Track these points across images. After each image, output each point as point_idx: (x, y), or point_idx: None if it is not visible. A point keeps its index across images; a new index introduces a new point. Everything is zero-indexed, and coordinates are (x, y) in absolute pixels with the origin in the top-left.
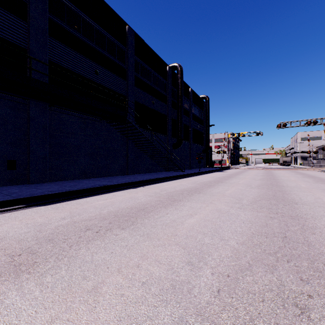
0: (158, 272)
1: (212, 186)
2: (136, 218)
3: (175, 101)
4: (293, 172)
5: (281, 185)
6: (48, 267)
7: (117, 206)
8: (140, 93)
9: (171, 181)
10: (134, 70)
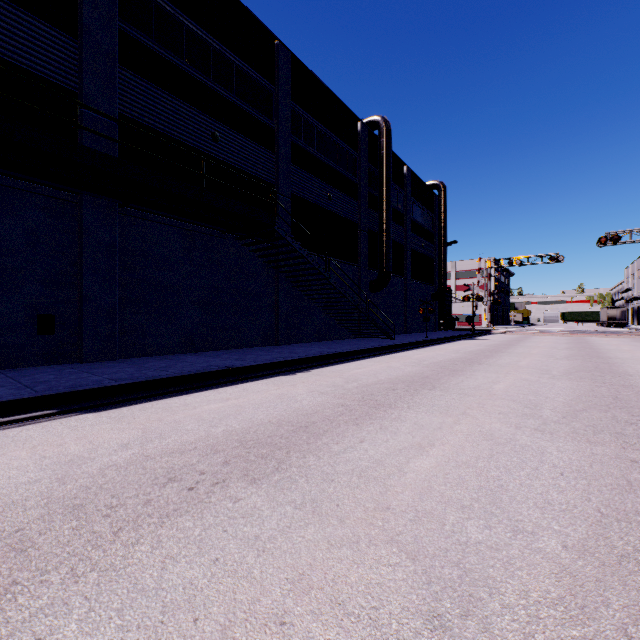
0: None
1: (458, 372)
2: (289, 452)
3: (376, 193)
4: (639, 342)
5: (622, 372)
6: (38, 606)
7: (248, 418)
8: (304, 179)
9: (367, 358)
10: (291, 131)
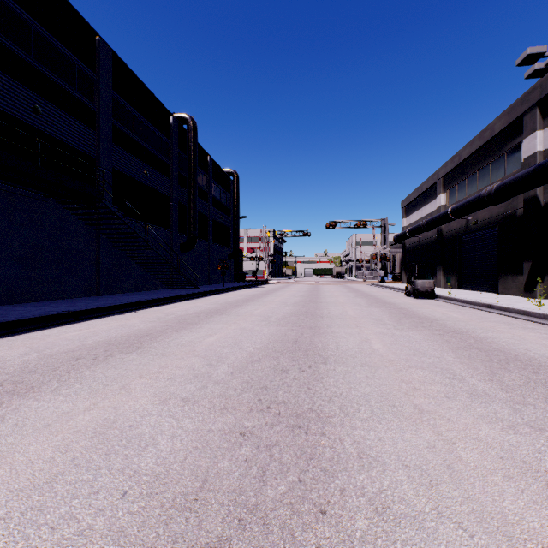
0: (180, 373)
1: (239, 306)
2: (142, 343)
3: (185, 174)
4: (342, 287)
5: (319, 301)
6: (56, 387)
7: (106, 336)
8: (123, 156)
9: (180, 302)
10: (112, 115)
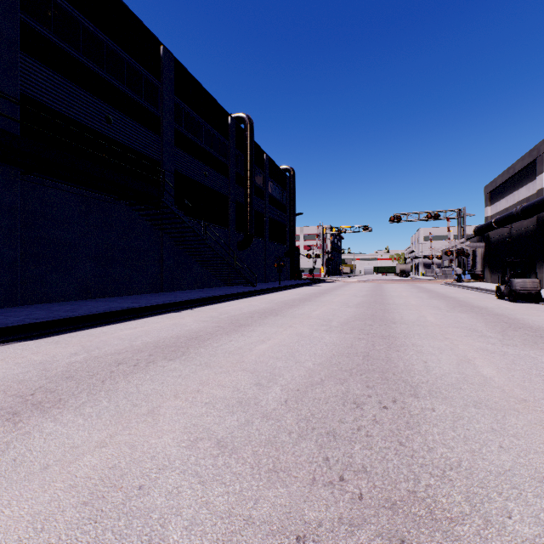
0: (222, 394)
1: (295, 306)
2: (188, 348)
3: (242, 173)
4: (409, 286)
5: (386, 303)
6: (82, 402)
7: (156, 336)
8: (185, 158)
9: (235, 300)
10: (174, 119)
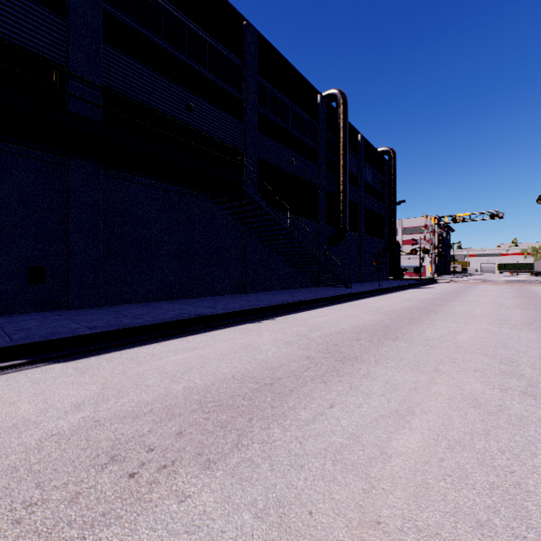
0: None
1: (417, 321)
2: (251, 419)
3: (333, 158)
4: None
5: None
6: None
7: (211, 372)
8: (269, 145)
9: (327, 306)
10: (258, 103)
